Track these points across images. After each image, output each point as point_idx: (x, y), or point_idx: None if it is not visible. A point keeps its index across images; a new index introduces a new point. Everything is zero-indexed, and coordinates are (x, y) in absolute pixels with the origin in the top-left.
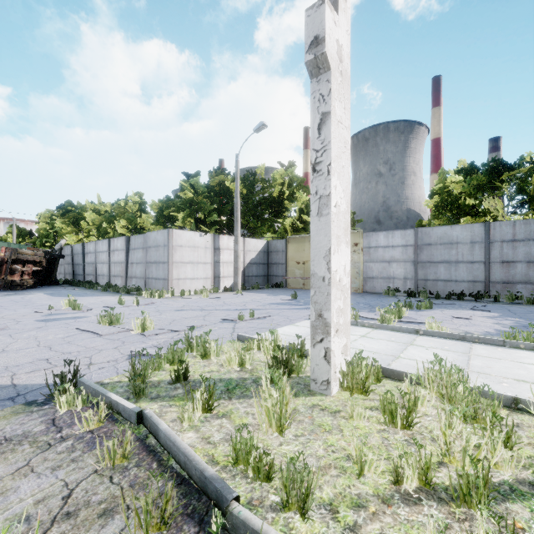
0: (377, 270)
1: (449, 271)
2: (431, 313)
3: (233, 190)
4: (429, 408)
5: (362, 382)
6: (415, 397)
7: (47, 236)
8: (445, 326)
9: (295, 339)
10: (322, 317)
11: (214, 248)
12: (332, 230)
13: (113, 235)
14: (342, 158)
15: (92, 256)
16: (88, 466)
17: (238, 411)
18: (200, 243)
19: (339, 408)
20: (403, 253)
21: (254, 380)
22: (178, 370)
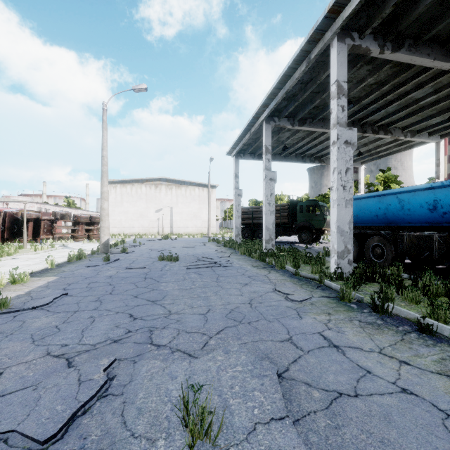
0: None
1: None
2: None
3: None
4: None
5: None
6: None
7: None
8: None
9: None
10: None
11: None
12: None
13: None
14: None
15: None
16: None
17: None
18: None
19: None
20: None
21: None
22: None
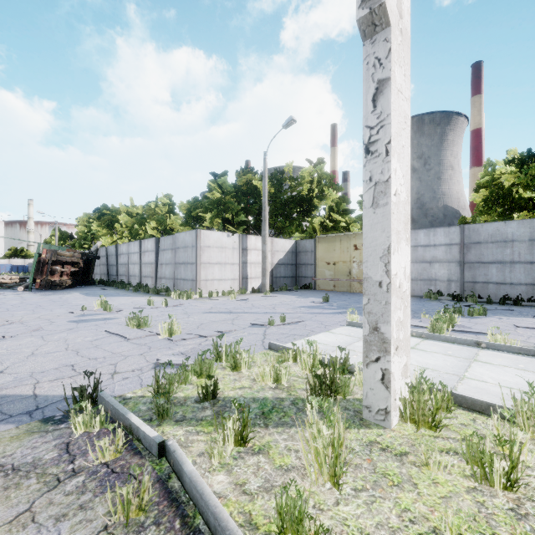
0: (416, 271)
1: (502, 273)
2: (487, 320)
3: (260, 189)
4: (531, 458)
5: (431, 414)
6: (520, 448)
7: (85, 238)
8: (509, 338)
9: (334, 349)
10: (378, 331)
11: (241, 248)
12: (392, 224)
13: (144, 237)
14: (402, 136)
15: (124, 257)
16: (98, 519)
17: (277, 445)
18: (228, 243)
19: (404, 448)
20: (447, 252)
21: (292, 401)
22: (207, 387)
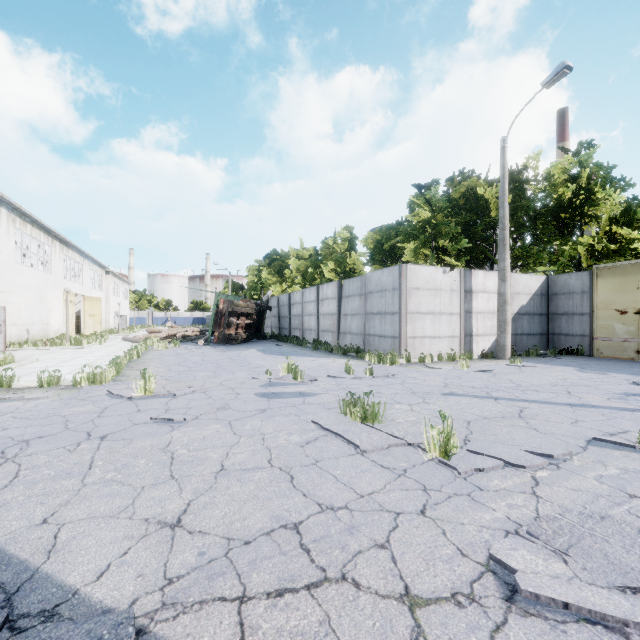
0: None
1: None
2: None
3: (489, 199)
4: None
5: None
6: None
7: (255, 288)
8: None
9: None
10: None
11: (462, 290)
12: None
13: (321, 282)
14: None
15: (298, 307)
16: None
17: None
18: (443, 283)
19: None
20: None
21: None
22: None
